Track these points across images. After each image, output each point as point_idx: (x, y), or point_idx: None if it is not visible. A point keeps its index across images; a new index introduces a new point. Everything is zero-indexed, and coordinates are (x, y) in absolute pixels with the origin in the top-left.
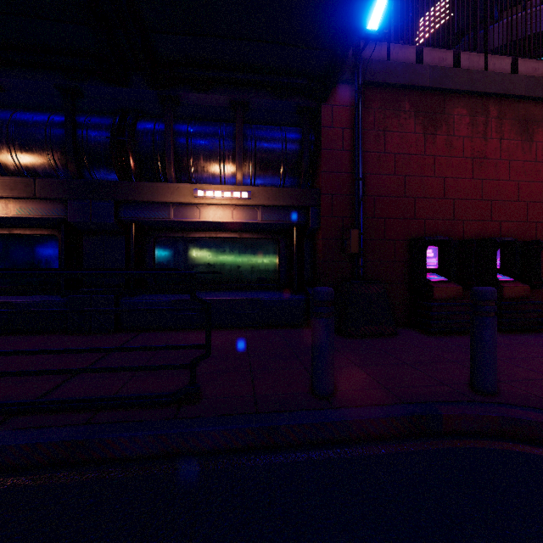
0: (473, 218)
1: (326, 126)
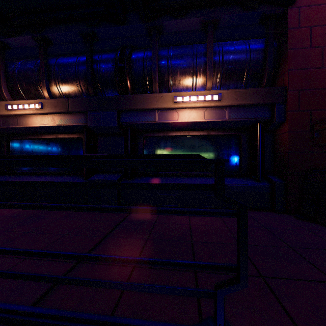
0: None
1: (292, 28)
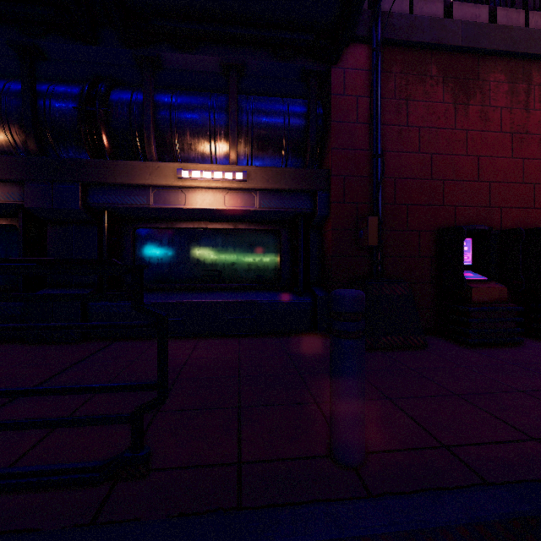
0: (512, 205)
1: (337, 94)
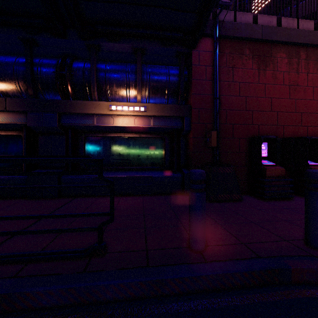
0: (289, 124)
1: (195, 64)
